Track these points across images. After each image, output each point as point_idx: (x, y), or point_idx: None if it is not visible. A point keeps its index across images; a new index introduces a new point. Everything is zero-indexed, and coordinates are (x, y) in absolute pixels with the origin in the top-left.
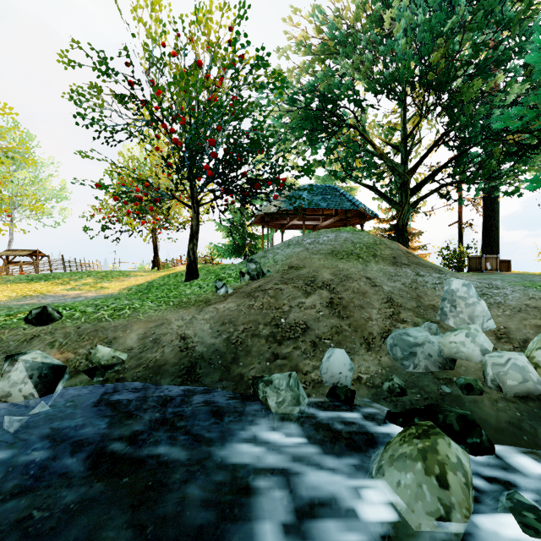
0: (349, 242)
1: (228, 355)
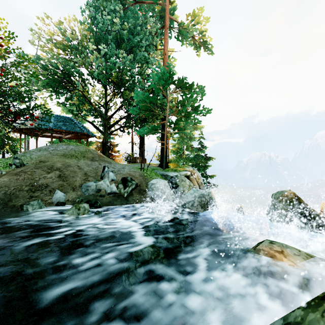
0: (73, 150)
1: (6, 199)
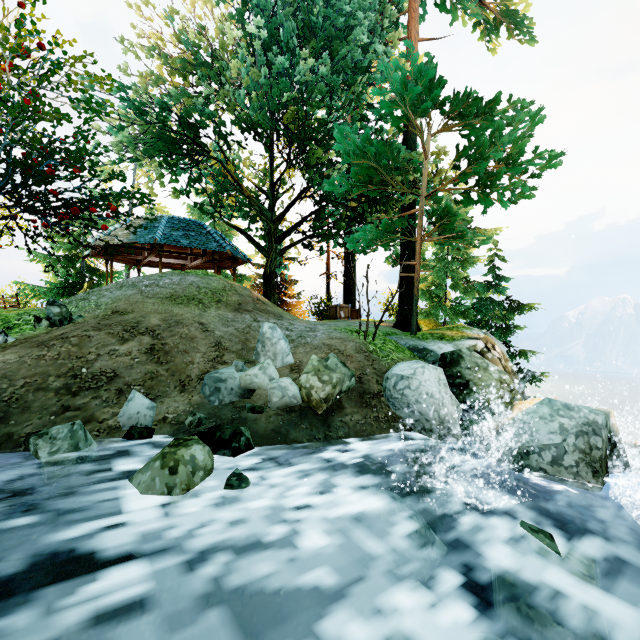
0: (194, 286)
1: None
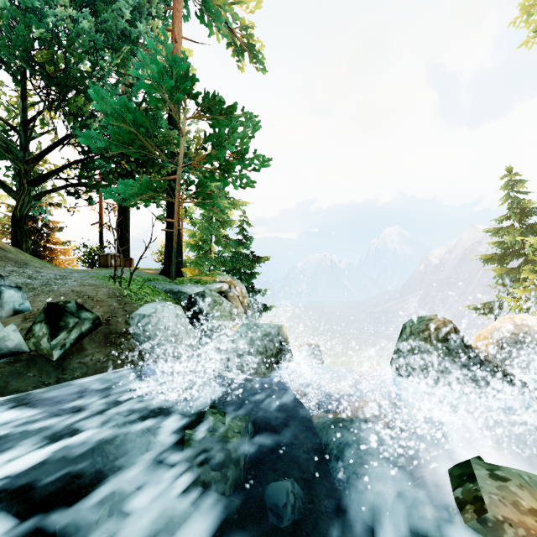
0: None
1: None
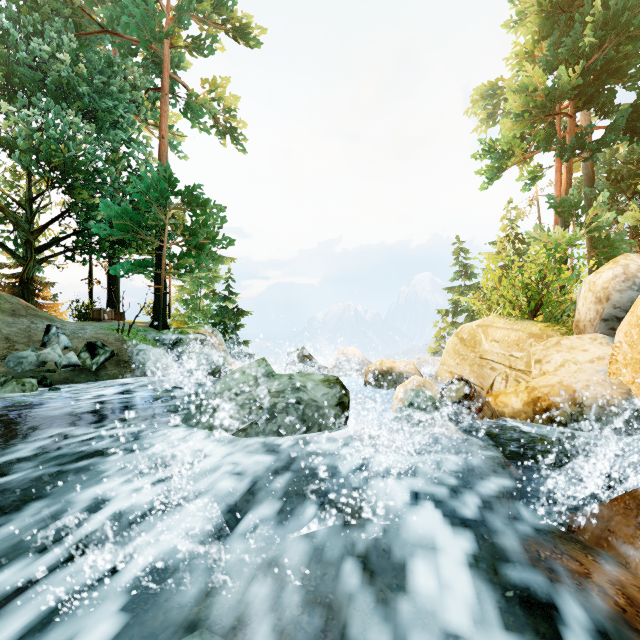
0: None
1: None
